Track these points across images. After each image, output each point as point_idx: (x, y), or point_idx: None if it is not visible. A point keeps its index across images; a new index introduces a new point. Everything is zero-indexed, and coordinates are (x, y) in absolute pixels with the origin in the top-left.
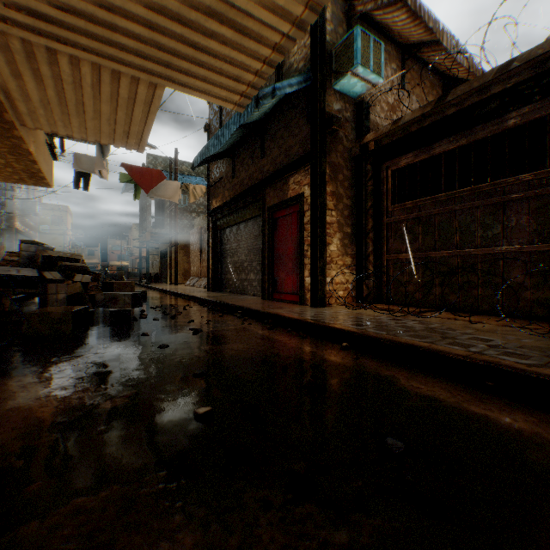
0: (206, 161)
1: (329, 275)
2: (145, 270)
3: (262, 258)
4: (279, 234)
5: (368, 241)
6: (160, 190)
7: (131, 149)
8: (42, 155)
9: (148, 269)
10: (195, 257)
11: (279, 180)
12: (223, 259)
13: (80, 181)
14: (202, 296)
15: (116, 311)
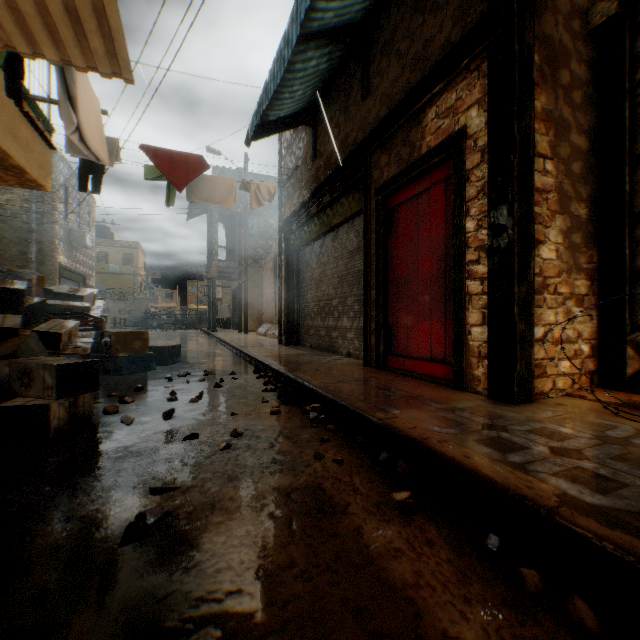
0: (269, 132)
1: (538, 320)
2: (221, 314)
3: (364, 288)
4: (400, 237)
5: (638, 233)
6: (205, 190)
7: (109, 76)
8: (0, 124)
9: (214, 312)
10: (268, 296)
11: (401, 126)
12: (301, 295)
13: (87, 180)
14: (261, 356)
15: (11, 409)
